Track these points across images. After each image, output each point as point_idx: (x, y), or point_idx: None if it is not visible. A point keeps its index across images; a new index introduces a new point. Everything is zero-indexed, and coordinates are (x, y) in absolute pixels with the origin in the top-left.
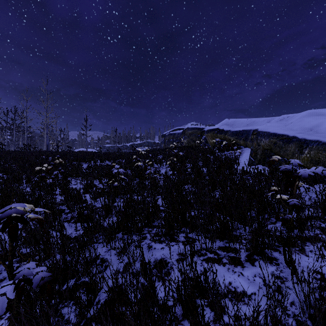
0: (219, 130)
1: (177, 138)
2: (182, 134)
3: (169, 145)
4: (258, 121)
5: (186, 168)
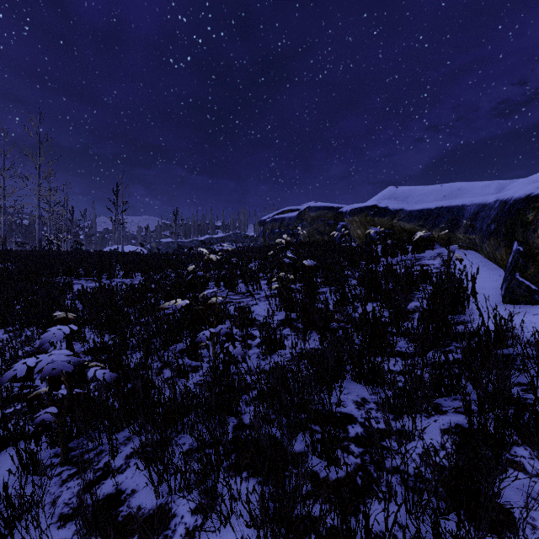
0: (379, 210)
1: (288, 228)
2: (298, 219)
3: (273, 241)
4: (472, 189)
5: (327, 311)
